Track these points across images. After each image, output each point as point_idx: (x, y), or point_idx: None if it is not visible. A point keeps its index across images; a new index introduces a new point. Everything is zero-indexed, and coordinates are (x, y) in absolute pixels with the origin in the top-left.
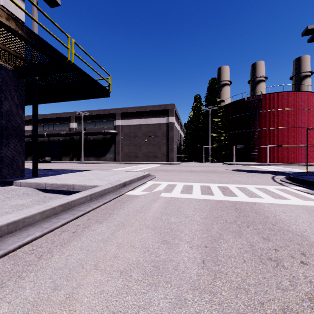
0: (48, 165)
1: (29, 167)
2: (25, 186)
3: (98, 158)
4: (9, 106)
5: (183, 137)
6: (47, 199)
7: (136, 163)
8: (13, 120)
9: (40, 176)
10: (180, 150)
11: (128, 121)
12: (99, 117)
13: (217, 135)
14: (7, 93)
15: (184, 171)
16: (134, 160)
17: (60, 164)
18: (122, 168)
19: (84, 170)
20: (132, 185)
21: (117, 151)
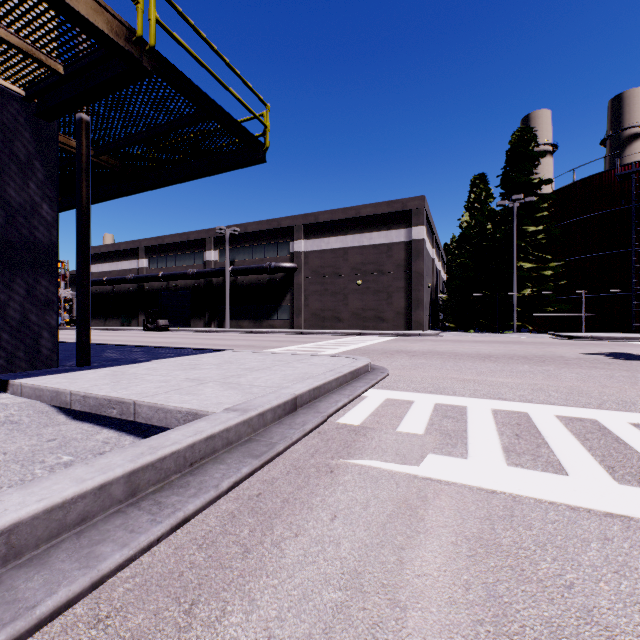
0: (161, 335)
1: (121, 339)
2: (30, 396)
3: (259, 322)
4: (14, 189)
5: (441, 275)
6: (50, 449)
7: (336, 332)
8: (24, 224)
9: (93, 367)
10: (435, 305)
11: (319, 243)
12: (261, 238)
13: (535, 265)
14: (7, 155)
15: (462, 358)
16: (332, 326)
17: (183, 333)
18: (305, 344)
19: (212, 349)
20: (318, 408)
21: (296, 308)
